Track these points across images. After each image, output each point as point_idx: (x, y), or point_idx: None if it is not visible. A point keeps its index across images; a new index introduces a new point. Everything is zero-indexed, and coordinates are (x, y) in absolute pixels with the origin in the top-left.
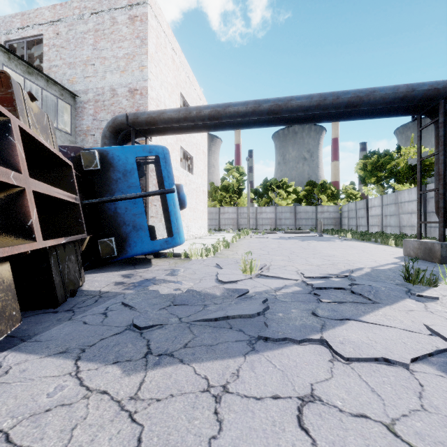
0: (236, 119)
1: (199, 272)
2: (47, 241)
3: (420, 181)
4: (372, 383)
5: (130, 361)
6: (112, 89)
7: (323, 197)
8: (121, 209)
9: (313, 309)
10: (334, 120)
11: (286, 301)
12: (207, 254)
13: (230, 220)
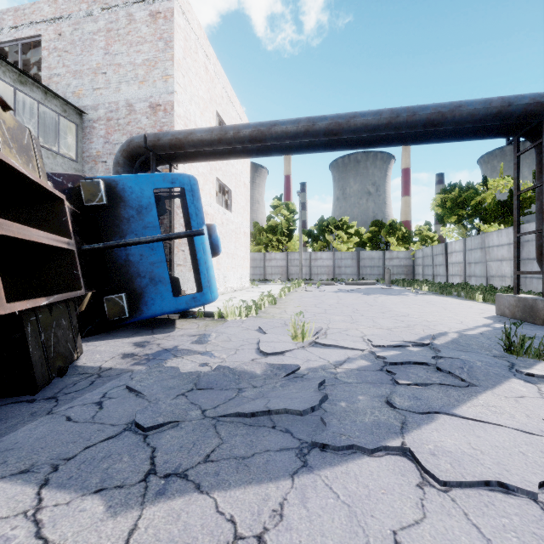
0: (284, 141)
1: (235, 339)
2: (15, 304)
3: (517, 220)
4: (487, 528)
5: (121, 488)
6: (128, 104)
7: (392, 240)
8: (134, 257)
9: (387, 396)
10: (409, 143)
11: (350, 382)
12: (247, 313)
13: (277, 268)
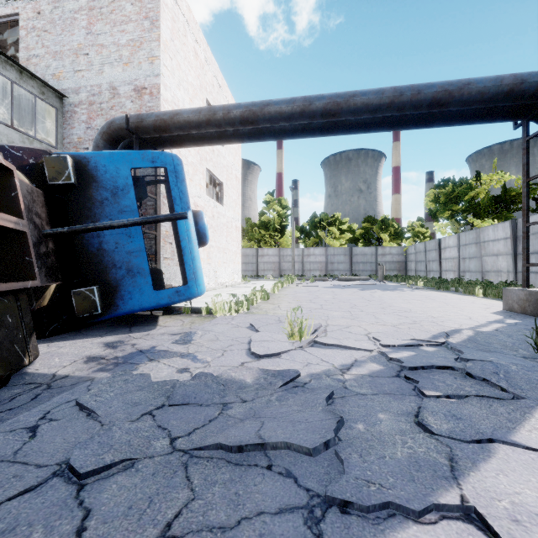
0: (278, 123)
1: (223, 338)
2: None
3: (526, 209)
4: None
5: None
6: (111, 87)
7: (384, 236)
8: (108, 245)
9: (415, 413)
10: (411, 127)
11: (364, 393)
12: (237, 309)
13: (270, 264)
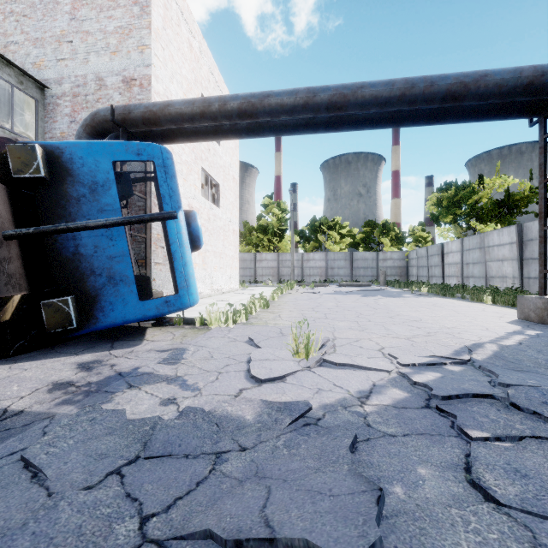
0: (279, 116)
1: (218, 355)
2: None
3: (543, 211)
4: None
5: None
6: (98, 77)
7: (385, 241)
8: (86, 249)
9: (464, 465)
10: (422, 123)
11: (393, 434)
12: (235, 320)
13: (268, 269)
